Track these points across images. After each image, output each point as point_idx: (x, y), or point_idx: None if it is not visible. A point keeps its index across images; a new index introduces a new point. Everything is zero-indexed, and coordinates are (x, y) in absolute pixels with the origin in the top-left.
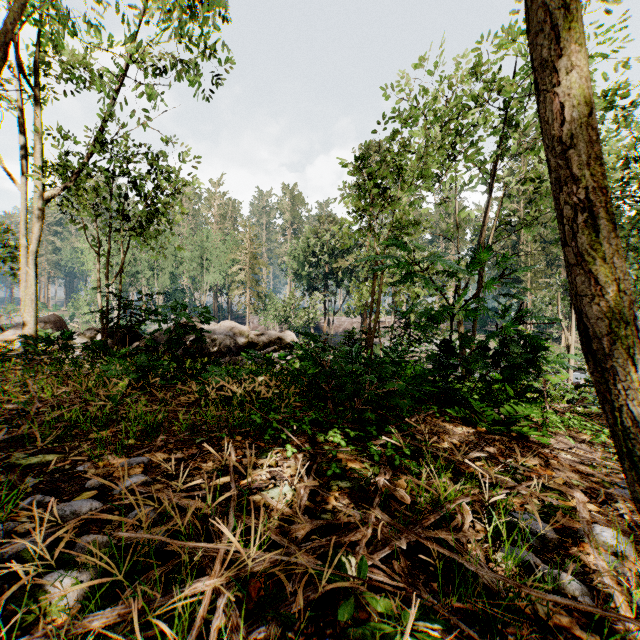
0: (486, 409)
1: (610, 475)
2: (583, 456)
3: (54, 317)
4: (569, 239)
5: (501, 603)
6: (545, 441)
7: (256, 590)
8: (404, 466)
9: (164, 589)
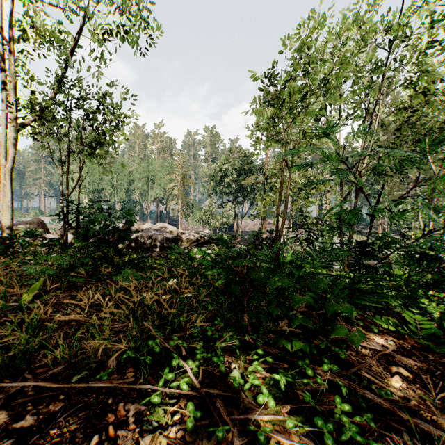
0: (424, 322)
1: None
2: None
3: (37, 220)
4: None
5: None
6: None
7: None
8: None
9: None
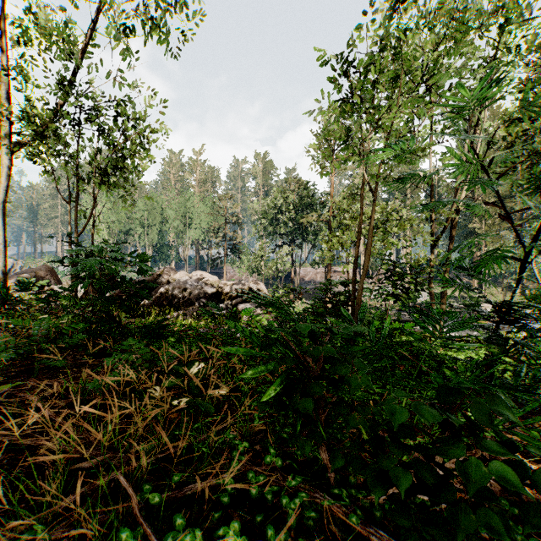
0: None
1: None
2: None
3: (45, 268)
4: None
5: None
6: None
7: None
8: None
9: None
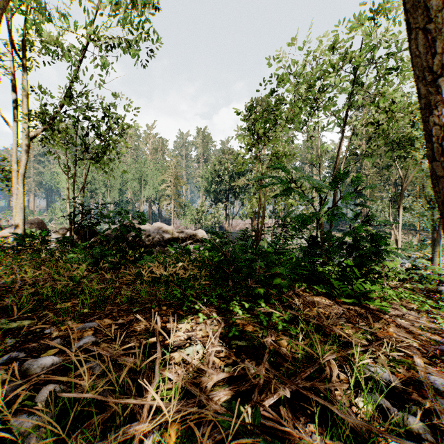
0: (343, 286)
1: (434, 335)
2: (413, 320)
3: (37, 220)
4: (438, 154)
5: (364, 442)
6: (386, 310)
7: (175, 430)
8: (285, 329)
9: (104, 429)
